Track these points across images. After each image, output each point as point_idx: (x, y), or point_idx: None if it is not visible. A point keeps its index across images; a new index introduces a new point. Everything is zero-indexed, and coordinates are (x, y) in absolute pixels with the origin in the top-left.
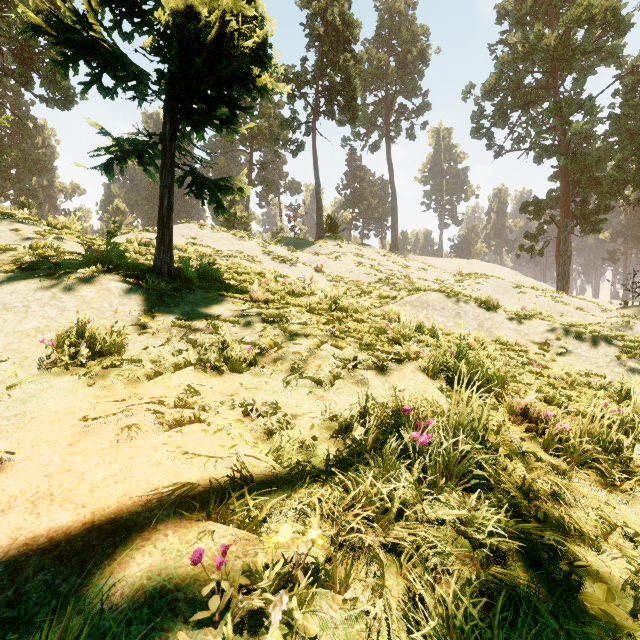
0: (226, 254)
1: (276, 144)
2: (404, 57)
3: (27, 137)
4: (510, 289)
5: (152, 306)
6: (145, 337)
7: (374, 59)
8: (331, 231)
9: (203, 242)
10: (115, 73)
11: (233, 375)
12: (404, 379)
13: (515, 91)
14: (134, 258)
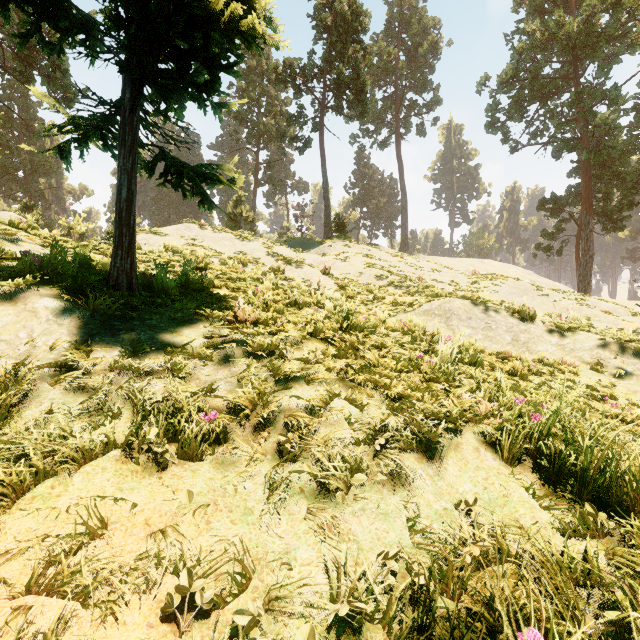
0: (227, 256)
1: (282, 141)
2: (414, 51)
3: (34, 139)
4: (530, 291)
5: (91, 335)
6: (64, 389)
7: (383, 53)
8: (339, 231)
9: (203, 243)
10: (57, 22)
11: (183, 467)
12: (466, 469)
13: (533, 82)
14: (104, 263)
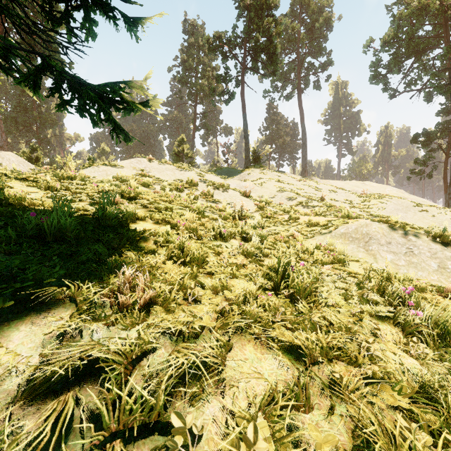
0: (167, 183)
1: (213, 95)
2: (312, 25)
3: (43, 102)
4: (412, 207)
5: None
6: None
7: (288, 29)
8: (255, 162)
9: (150, 173)
10: None
11: None
12: None
13: (410, 41)
14: (19, 198)
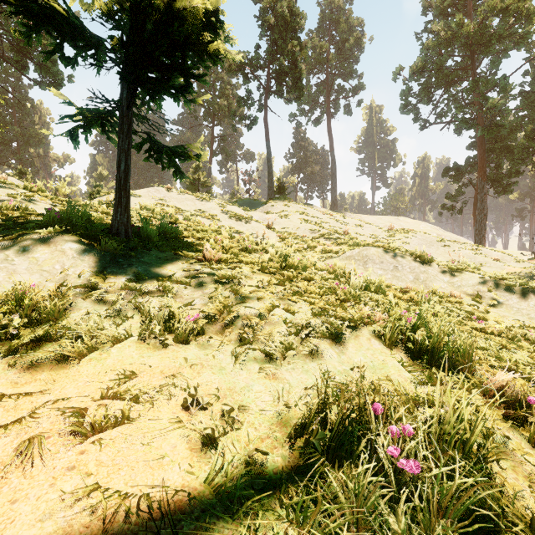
0: (189, 213)
1: (233, 119)
2: (342, 45)
3: (26, 115)
4: (435, 242)
5: (105, 267)
6: (92, 301)
7: (317, 47)
8: (280, 193)
9: (170, 203)
10: (74, 41)
11: (178, 346)
12: (360, 349)
13: (438, 72)
14: (100, 218)
